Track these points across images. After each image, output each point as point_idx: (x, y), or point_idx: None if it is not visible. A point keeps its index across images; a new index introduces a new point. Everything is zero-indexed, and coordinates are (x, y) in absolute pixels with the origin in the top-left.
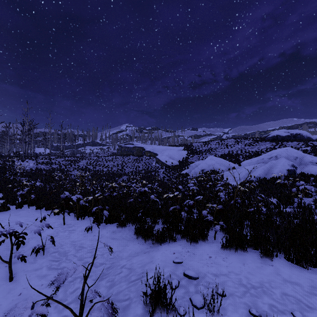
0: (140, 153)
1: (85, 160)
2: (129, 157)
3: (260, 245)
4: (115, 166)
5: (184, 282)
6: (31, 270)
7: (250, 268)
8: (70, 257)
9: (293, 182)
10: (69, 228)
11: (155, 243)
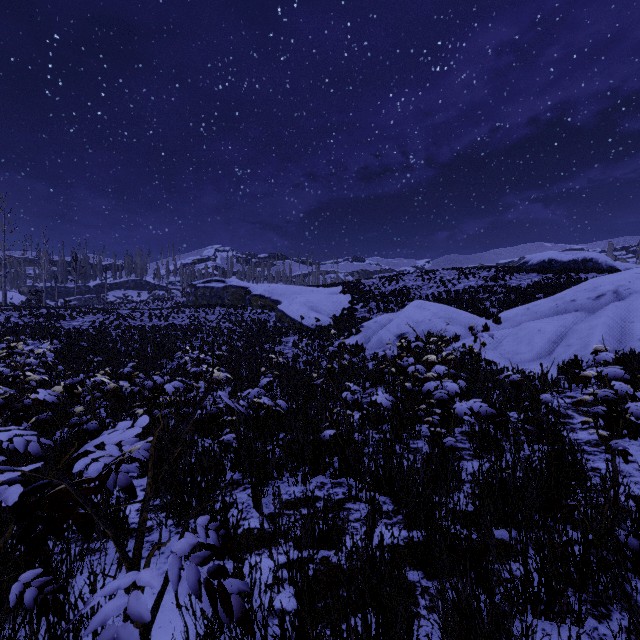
0: (240, 301)
1: (93, 315)
2: (211, 310)
3: None
4: (169, 330)
5: None
6: None
7: None
8: None
9: None
10: None
11: None
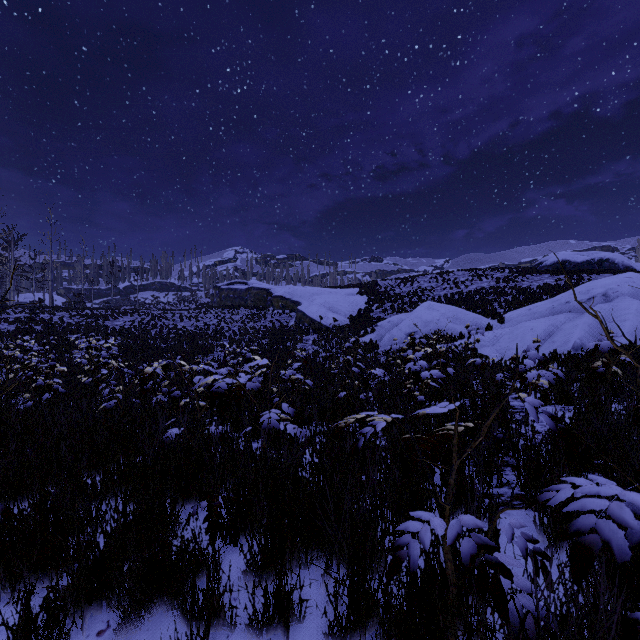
0: (262, 302)
1: (131, 315)
2: (236, 310)
3: None
4: (200, 330)
5: None
6: None
7: None
8: None
9: None
10: None
11: None
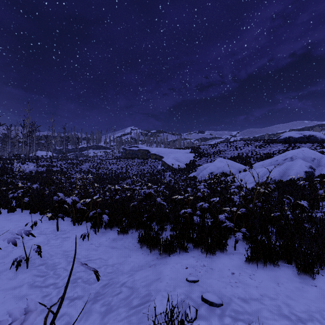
0: (145, 156)
1: (88, 163)
2: (133, 160)
3: (295, 259)
4: (119, 169)
5: (203, 310)
6: (8, 289)
7: (287, 289)
8: (59, 271)
9: (314, 184)
10: (62, 234)
11: (163, 254)
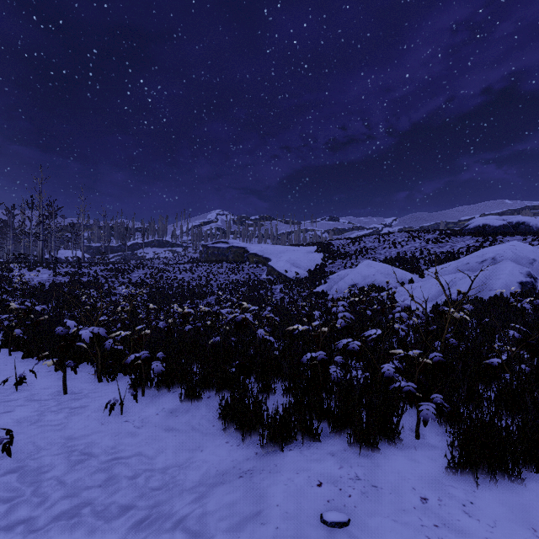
0: (240, 258)
1: (143, 269)
2: (220, 264)
3: None
4: (195, 280)
5: None
6: None
7: None
8: (46, 486)
9: None
10: (73, 401)
11: (268, 445)
